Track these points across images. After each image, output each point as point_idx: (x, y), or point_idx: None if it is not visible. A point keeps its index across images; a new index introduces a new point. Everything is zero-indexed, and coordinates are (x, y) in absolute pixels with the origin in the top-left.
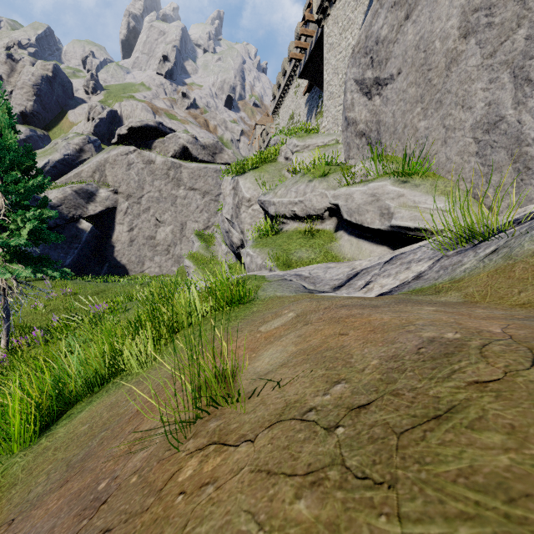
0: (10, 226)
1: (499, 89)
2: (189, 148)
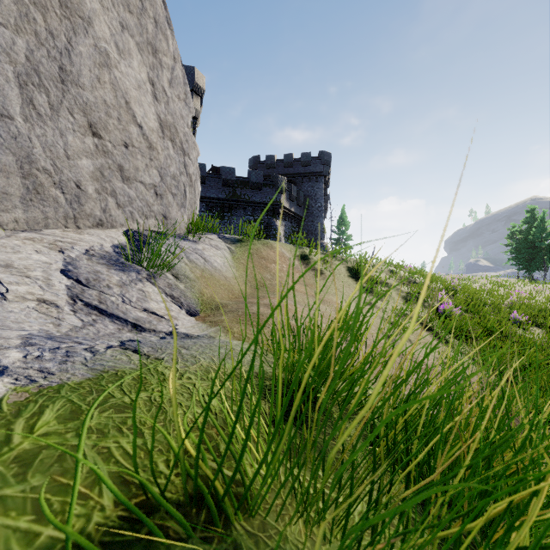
0: None
1: (4, 78)
2: None
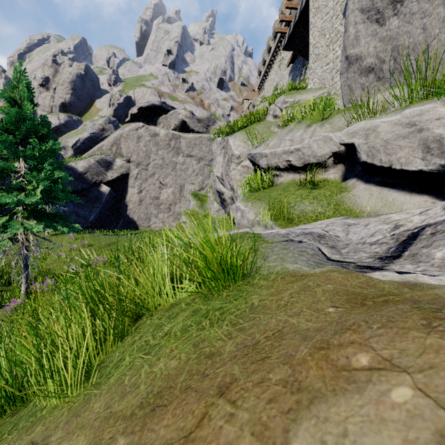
0: (27, 187)
1: None
2: (187, 121)
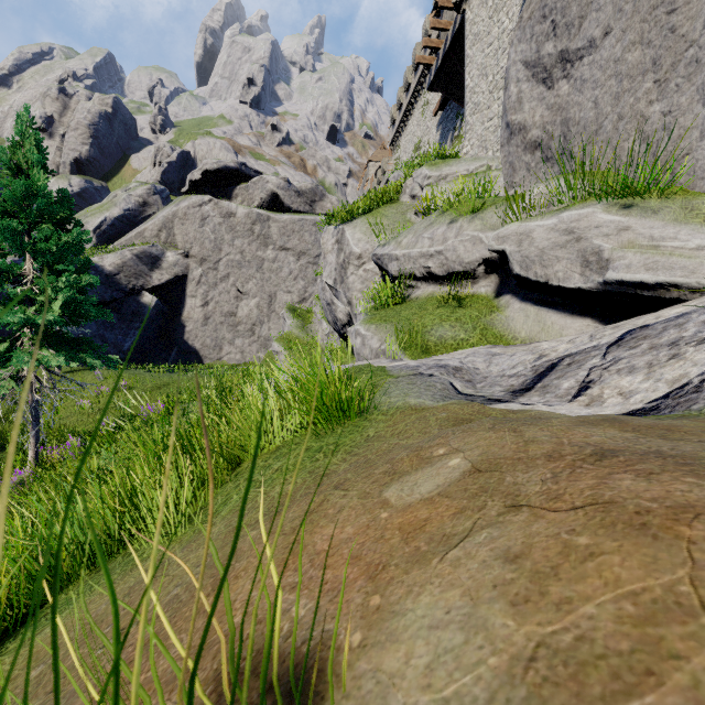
0: (39, 298)
1: None
2: (280, 195)
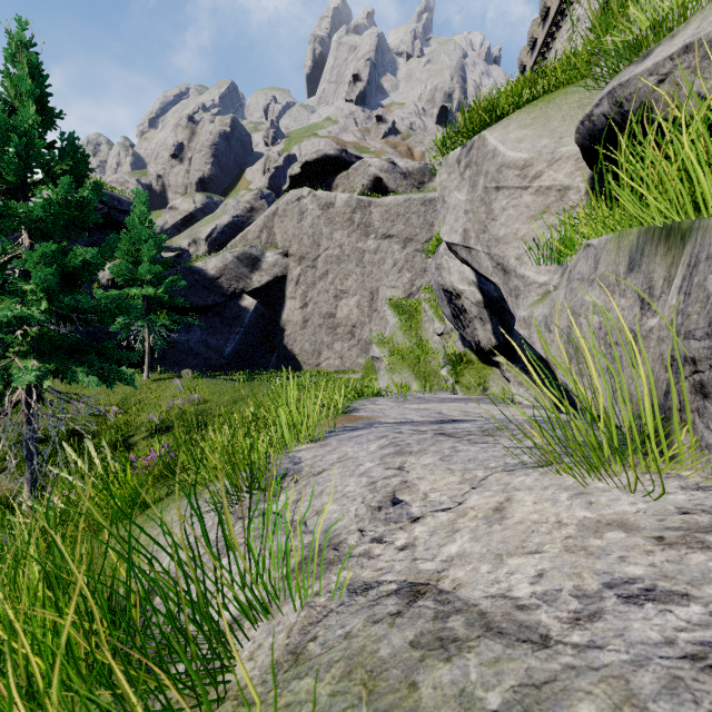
0: (27, 286)
1: None
2: (384, 178)
